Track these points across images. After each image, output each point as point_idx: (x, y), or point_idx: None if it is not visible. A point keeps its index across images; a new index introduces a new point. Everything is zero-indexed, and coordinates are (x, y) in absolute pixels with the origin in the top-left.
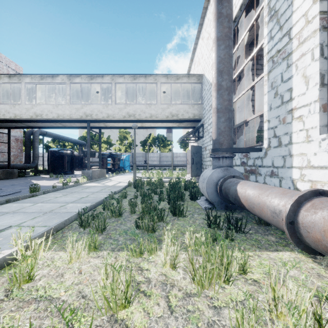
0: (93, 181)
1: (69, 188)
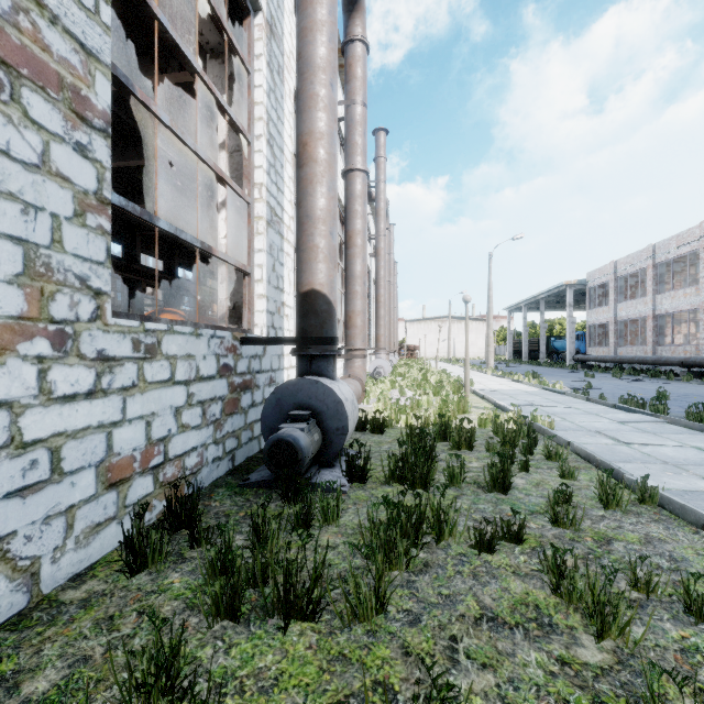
0: None
1: None
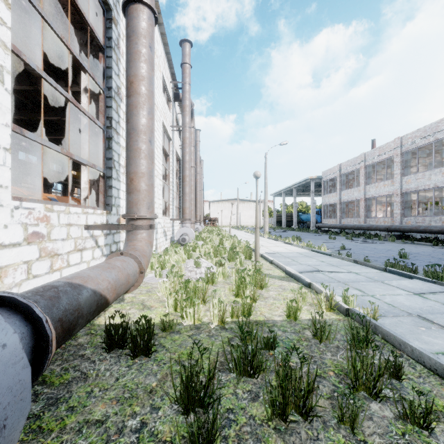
0: None
1: None
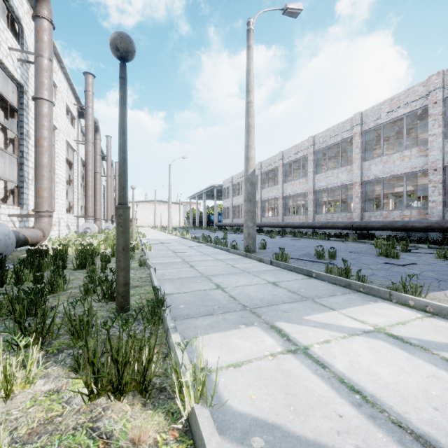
0: None
1: (310, 279)
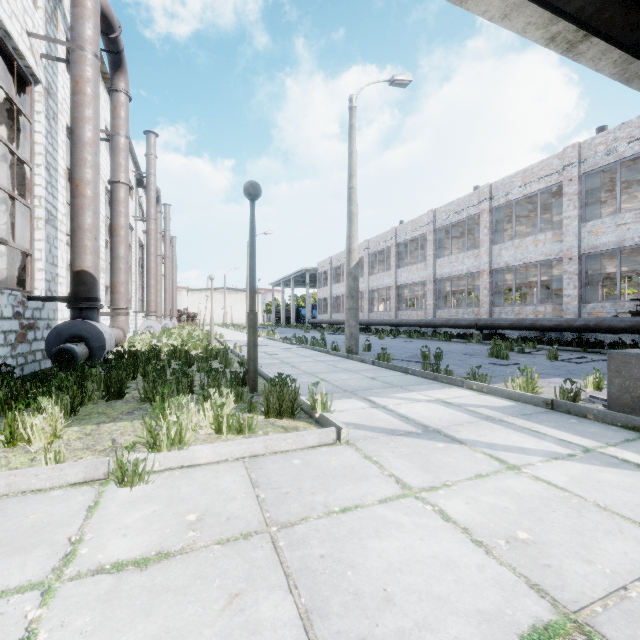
0: (586, 415)
1: (406, 375)
